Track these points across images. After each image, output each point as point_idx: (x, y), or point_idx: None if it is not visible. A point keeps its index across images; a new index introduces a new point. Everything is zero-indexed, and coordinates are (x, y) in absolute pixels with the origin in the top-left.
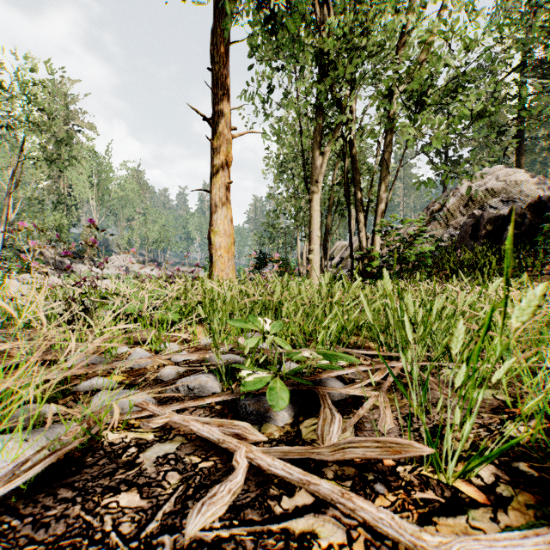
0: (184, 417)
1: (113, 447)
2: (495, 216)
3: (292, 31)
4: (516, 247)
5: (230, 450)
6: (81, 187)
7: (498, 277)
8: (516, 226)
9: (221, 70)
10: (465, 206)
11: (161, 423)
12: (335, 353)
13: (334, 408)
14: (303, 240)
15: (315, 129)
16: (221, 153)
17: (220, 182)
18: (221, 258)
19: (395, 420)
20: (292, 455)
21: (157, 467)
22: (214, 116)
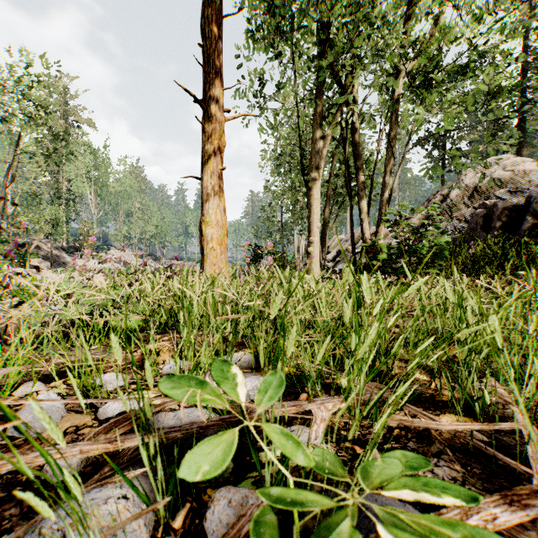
0: None
1: None
2: (510, 206)
3: None
4: (537, 238)
5: None
6: (79, 182)
7: (524, 271)
8: (536, 216)
9: (213, 45)
10: (470, 197)
11: None
12: None
13: None
14: (300, 233)
15: (315, 111)
16: (213, 137)
17: (212, 168)
18: (213, 250)
19: None
20: None
21: None
22: (205, 96)
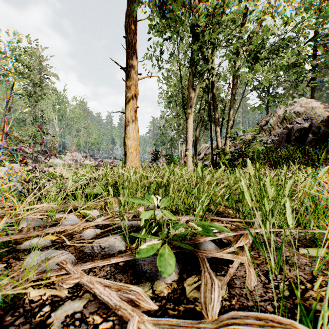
0: (91, 278)
1: (31, 304)
2: (301, 128)
3: (175, 12)
4: (314, 147)
5: (124, 319)
6: (48, 112)
7: (304, 165)
8: (314, 134)
9: (131, 37)
10: (281, 122)
11: (72, 284)
12: (211, 225)
13: (212, 272)
14: (182, 143)
15: (190, 74)
16: (131, 89)
17: (131, 107)
18: (131, 154)
19: (258, 277)
20: (180, 328)
21: (64, 327)
22: (127, 66)
